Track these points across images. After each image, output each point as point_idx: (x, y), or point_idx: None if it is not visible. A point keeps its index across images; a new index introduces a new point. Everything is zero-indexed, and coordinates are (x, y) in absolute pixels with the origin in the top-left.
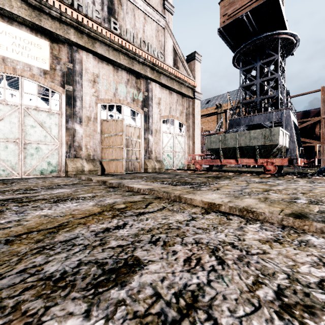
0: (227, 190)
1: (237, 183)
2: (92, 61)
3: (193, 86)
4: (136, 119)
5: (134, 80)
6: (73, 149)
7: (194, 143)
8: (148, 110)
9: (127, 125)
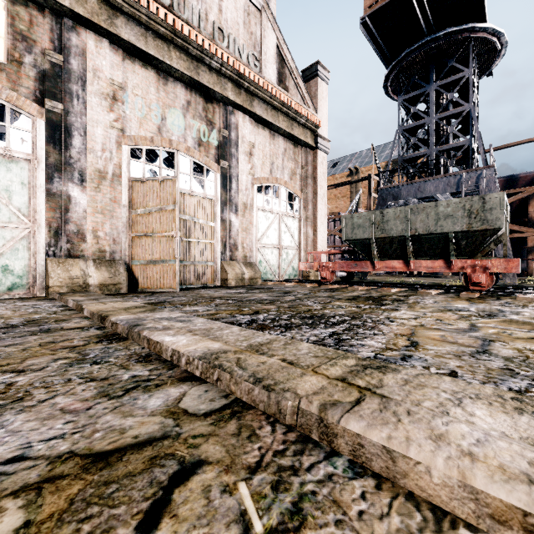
0: (448, 351)
1: (440, 318)
2: (108, 54)
3: (314, 124)
4: (205, 181)
5: (202, 105)
6: (64, 237)
7: (316, 231)
8: (229, 165)
9: (186, 193)
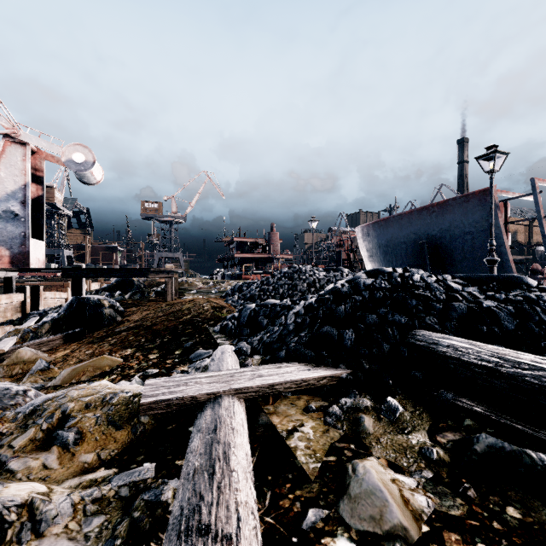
0: None
1: None
2: None
3: None
4: None
5: None
6: None
7: None
8: None
9: None
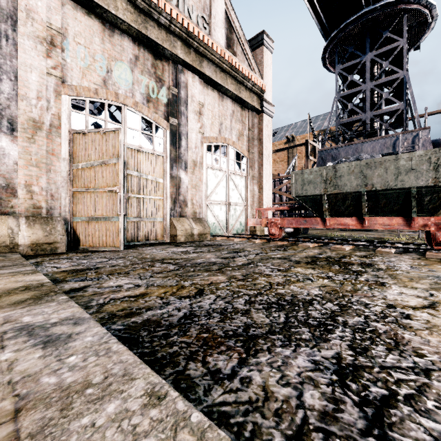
0: None
1: None
2: None
3: (260, 89)
4: (154, 137)
5: (150, 61)
6: None
7: (261, 189)
8: (179, 123)
9: (134, 148)
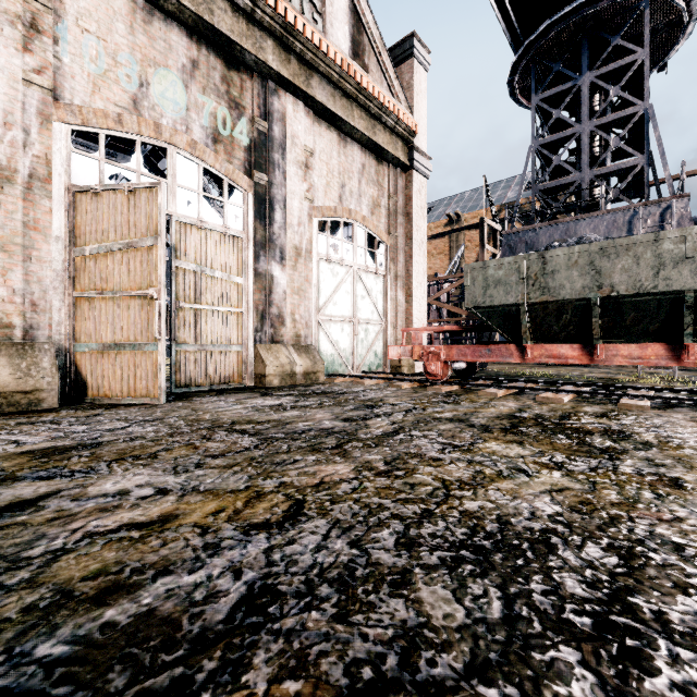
0: None
1: None
2: None
3: (408, 130)
4: (225, 204)
5: (219, 72)
6: None
7: (410, 297)
8: (270, 181)
9: (189, 223)
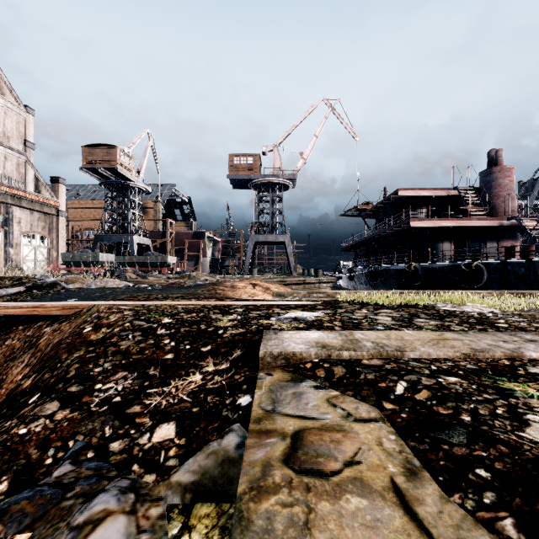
0: None
1: None
2: None
3: (57, 206)
4: None
5: None
6: None
7: (58, 253)
8: (9, 228)
9: None
